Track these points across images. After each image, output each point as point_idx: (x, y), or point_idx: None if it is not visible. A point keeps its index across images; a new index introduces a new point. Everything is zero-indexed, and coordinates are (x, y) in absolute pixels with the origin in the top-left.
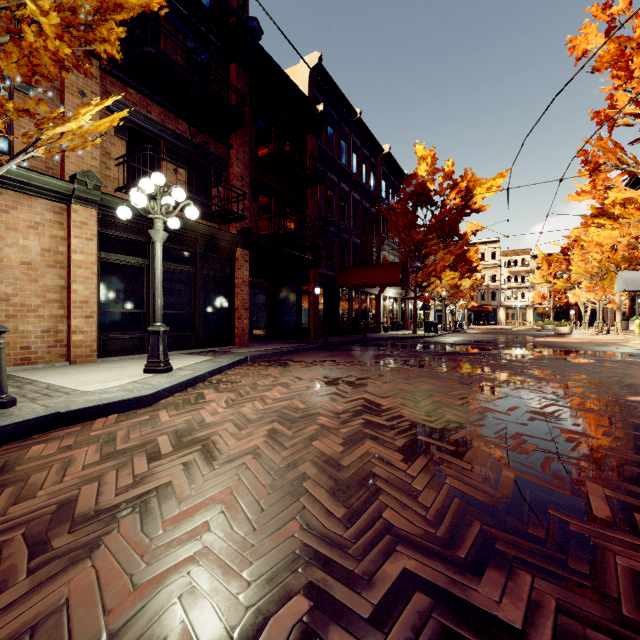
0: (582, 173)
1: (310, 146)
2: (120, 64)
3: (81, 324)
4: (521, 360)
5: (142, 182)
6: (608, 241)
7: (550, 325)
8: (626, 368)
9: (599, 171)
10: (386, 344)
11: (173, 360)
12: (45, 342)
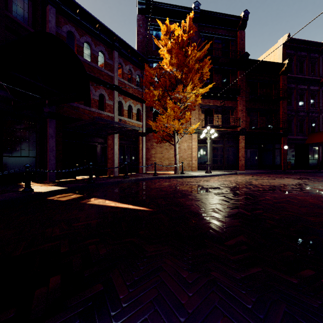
0: None
1: (281, 81)
2: (202, 95)
3: (194, 162)
4: None
5: (204, 130)
6: None
7: None
8: None
9: None
10: None
11: (214, 172)
12: (187, 166)
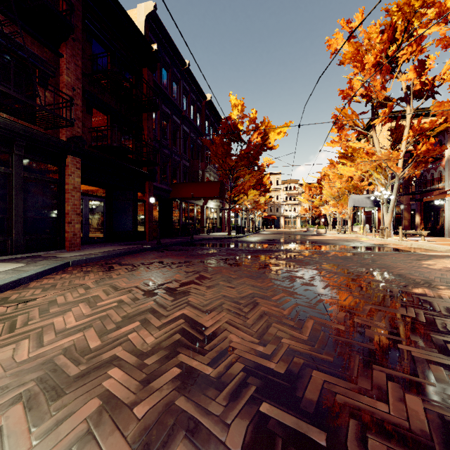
0: (333, 130)
1: (146, 78)
2: None
3: None
4: (310, 255)
5: None
6: (348, 174)
7: (312, 228)
8: (380, 259)
9: (343, 129)
10: (209, 244)
11: None
12: None
